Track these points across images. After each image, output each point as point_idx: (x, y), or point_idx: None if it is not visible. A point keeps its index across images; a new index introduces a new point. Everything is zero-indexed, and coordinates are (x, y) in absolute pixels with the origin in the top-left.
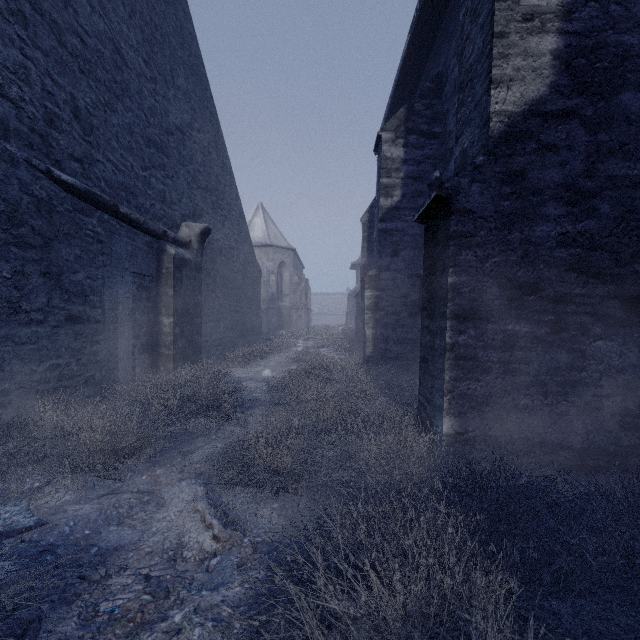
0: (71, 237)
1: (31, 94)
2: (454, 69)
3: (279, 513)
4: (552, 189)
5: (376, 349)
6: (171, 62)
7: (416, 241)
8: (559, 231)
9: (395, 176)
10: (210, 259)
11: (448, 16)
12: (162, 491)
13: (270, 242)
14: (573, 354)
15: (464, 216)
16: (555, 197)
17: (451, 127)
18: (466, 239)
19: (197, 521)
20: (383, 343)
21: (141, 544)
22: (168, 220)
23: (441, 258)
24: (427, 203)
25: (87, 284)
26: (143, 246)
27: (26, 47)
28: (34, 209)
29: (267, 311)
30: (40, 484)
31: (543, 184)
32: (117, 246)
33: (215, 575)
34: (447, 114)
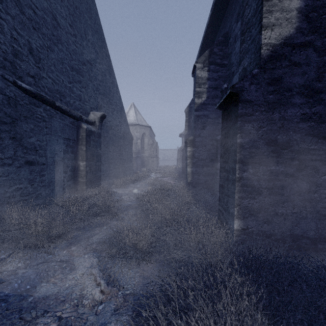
0: (28, 118)
1: (4, 39)
2: (235, 29)
3: (140, 274)
4: (297, 88)
5: (193, 178)
6: (84, 26)
7: (214, 121)
8: (301, 112)
9: (203, 87)
10: (105, 131)
11: (231, 2)
12: (74, 260)
13: (138, 123)
14: (309, 183)
15: (246, 104)
16: (299, 93)
17: (233, 60)
18: (247, 117)
19: (92, 280)
20: (197, 175)
21: (58, 295)
22: (83, 110)
23: (232, 128)
24: (224, 97)
25: (37, 144)
26: (69, 124)
27: (1, 13)
28: (6, 102)
29: (136, 158)
30: (5, 256)
31: (292, 85)
32: (54, 123)
33: (100, 317)
34: (231, 54)
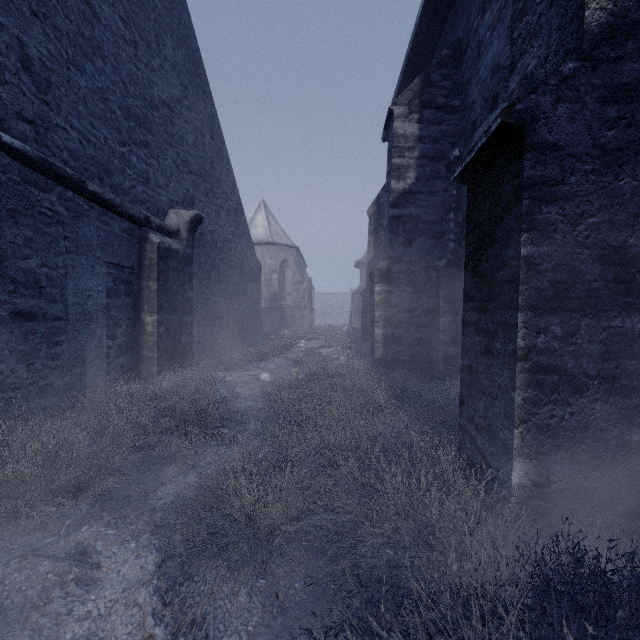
0: (19, 214)
1: None
2: (478, 30)
3: (264, 600)
4: None
5: (387, 351)
6: (156, 28)
7: (432, 229)
8: None
9: (408, 156)
10: (203, 252)
11: None
12: (102, 555)
13: (272, 240)
14: None
15: (545, 154)
16: None
17: (474, 97)
18: (548, 189)
19: (134, 624)
20: (395, 344)
21: None
22: (152, 205)
23: (503, 222)
24: (481, 143)
25: (42, 273)
26: (121, 233)
27: None
28: None
29: (269, 310)
30: None
31: None
32: (85, 230)
33: None
34: (468, 83)
